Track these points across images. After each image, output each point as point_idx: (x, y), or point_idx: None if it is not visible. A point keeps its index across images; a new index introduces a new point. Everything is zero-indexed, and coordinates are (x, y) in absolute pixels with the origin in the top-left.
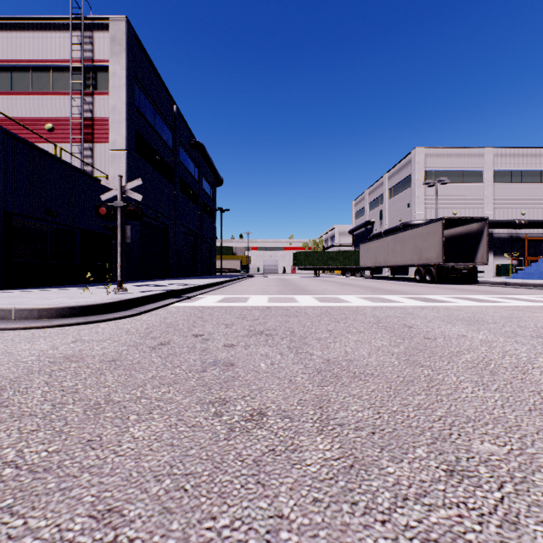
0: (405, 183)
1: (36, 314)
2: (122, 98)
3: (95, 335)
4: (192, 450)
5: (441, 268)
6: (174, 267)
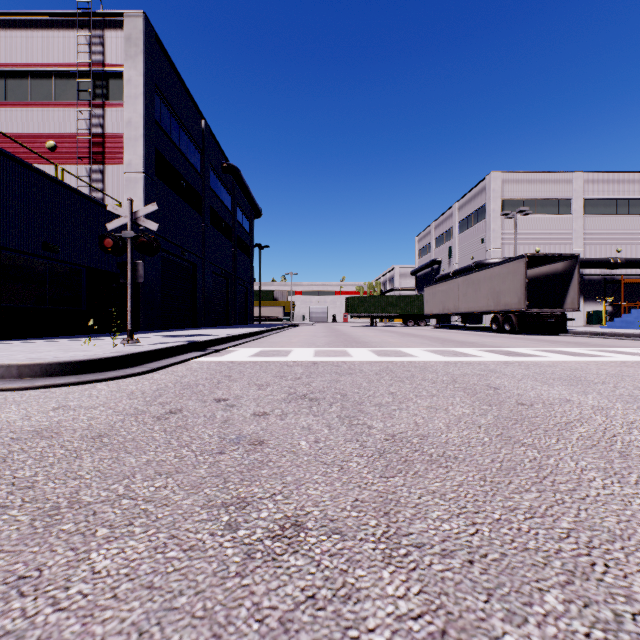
0: (478, 215)
1: (15, 372)
2: (139, 110)
3: (86, 400)
4: (181, 597)
5: (523, 315)
6: (203, 314)
